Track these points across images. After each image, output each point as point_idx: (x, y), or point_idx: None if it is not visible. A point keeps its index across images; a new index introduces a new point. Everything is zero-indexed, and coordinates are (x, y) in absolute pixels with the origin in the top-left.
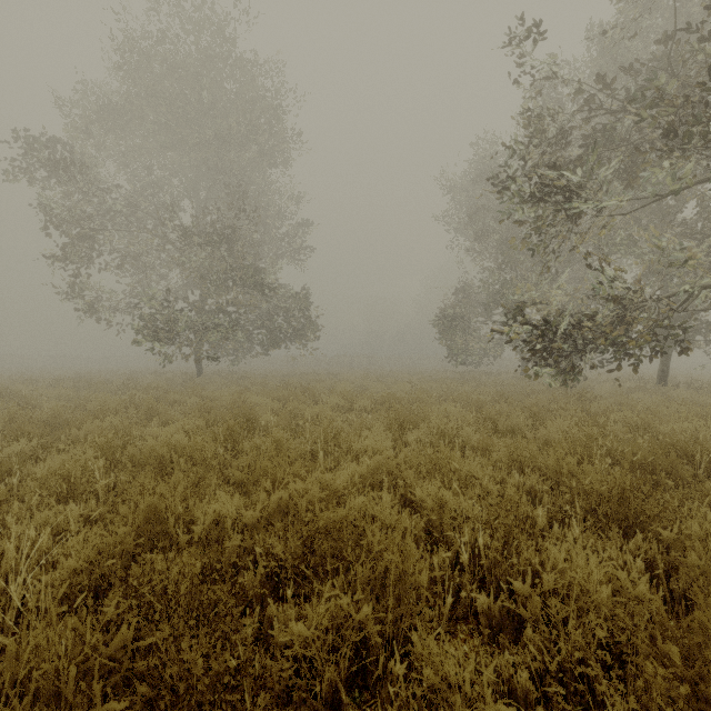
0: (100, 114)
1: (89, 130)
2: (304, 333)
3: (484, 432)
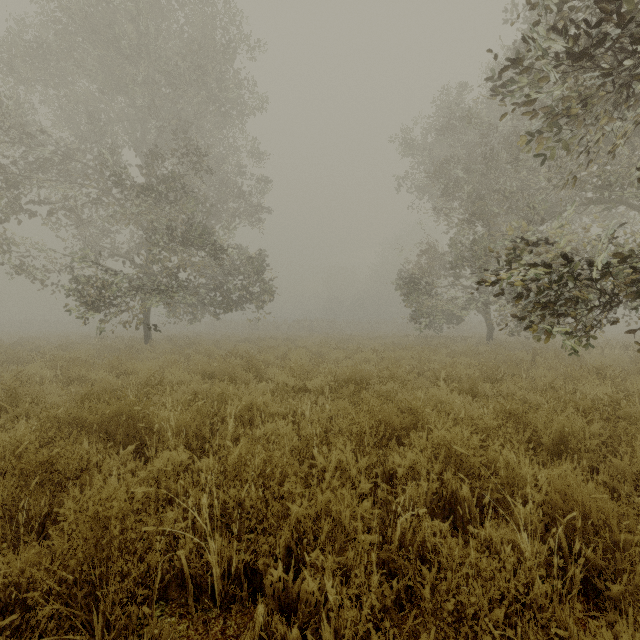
0: (28, 50)
1: (13, 66)
2: (260, 296)
3: (521, 449)
